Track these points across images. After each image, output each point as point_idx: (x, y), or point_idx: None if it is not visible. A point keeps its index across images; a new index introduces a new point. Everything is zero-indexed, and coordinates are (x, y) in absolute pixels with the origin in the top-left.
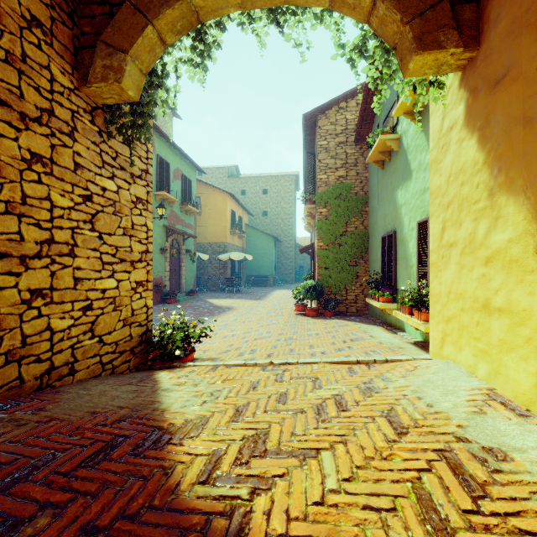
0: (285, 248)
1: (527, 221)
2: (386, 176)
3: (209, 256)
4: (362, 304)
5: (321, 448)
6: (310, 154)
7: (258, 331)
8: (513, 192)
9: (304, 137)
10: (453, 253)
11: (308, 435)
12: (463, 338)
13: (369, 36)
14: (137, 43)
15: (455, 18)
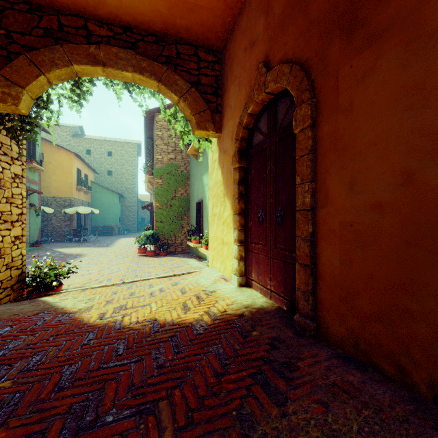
0: (129, 203)
1: (231, 210)
2: (198, 165)
3: (54, 209)
4: (186, 246)
5: (151, 303)
6: (150, 136)
7: (110, 268)
8: (228, 197)
9: (145, 124)
10: (215, 219)
11: (146, 301)
12: (218, 257)
13: (178, 110)
14: (32, 84)
15: (212, 118)
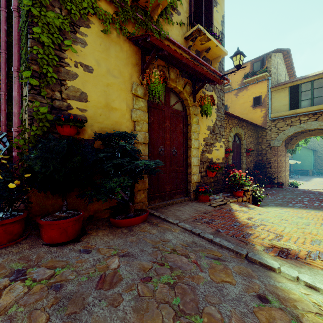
0: (321, 154)
1: None
2: None
3: None
4: None
5: None
6: None
7: (312, 188)
8: None
9: None
10: None
11: None
12: None
13: None
14: (296, 143)
15: None
